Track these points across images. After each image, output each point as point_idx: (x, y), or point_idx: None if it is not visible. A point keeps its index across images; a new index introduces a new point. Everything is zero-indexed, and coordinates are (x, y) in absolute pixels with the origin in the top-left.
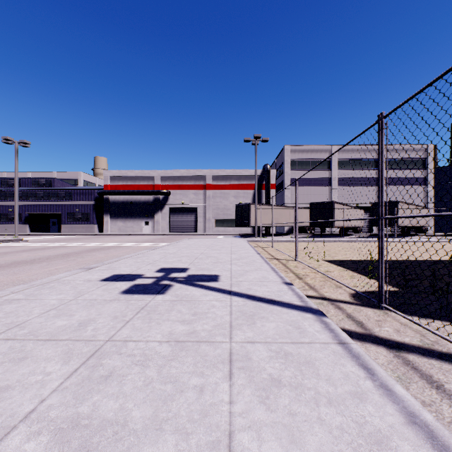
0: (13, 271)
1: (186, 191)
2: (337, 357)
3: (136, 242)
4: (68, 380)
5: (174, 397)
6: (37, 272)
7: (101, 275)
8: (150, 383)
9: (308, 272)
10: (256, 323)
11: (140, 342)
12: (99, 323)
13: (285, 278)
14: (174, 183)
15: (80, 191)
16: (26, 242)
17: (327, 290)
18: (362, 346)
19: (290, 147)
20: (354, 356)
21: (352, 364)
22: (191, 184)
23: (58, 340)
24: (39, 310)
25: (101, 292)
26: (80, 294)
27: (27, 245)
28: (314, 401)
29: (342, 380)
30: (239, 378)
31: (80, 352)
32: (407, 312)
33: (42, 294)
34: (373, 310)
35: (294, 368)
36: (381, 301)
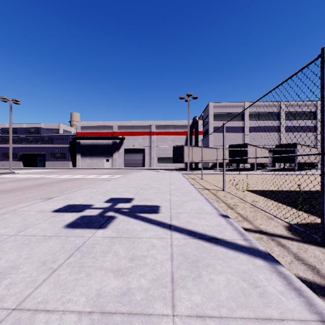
0: None
1: (136, 137)
2: None
3: (98, 174)
4: None
5: None
6: (9, 200)
7: (55, 206)
8: None
9: (237, 202)
10: (201, 275)
11: (54, 313)
12: (20, 274)
13: (220, 210)
14: (127, 131)
15: (59, 136)
16: (16, 174)
17: (260, 222)
18: None
19: (213, 104)
20: None
21: None
22: (140, 132)
23: None
24: None
25: (45, 226)
26: (25, 227)
27: (16, 177)
28: None
29: None
30: None
31: None
32: None
33: None
34: (318, 249)
35: None
36: None
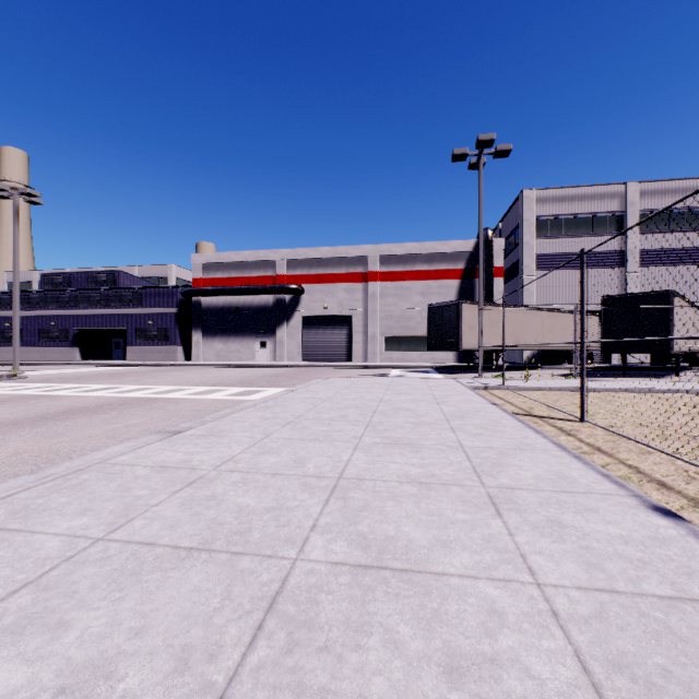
0: None
1: (331, 286)
2: None
3: (213, 385)
4: None
5: None
6: None
7: None
8: None
9: None
10: None
11: None
12: None
13: None
14: (309, 272)
15: (156, 290)
16: (8, 382)
17: None
18: None
19: (534, 194)
20: None
21: None
22: (341, 273)
23: None
24: None
25: None
26: None
27: None
28: None
29: None
30: None
31: None
32: None
33: None
34: None
35: None
36: None
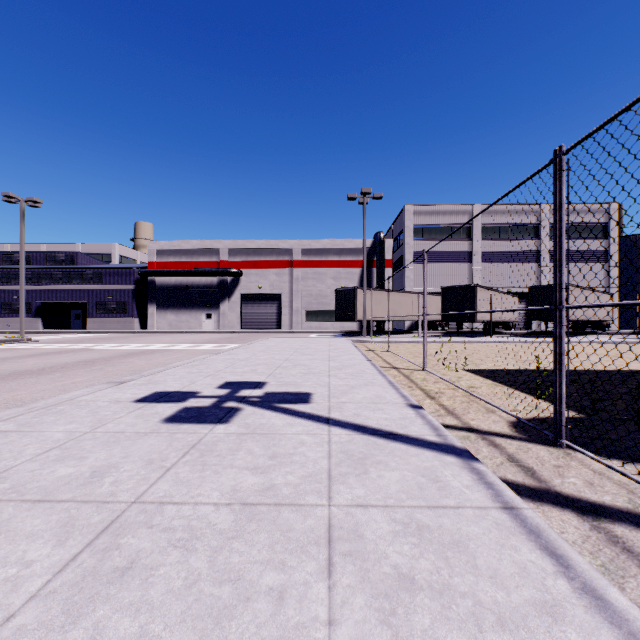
0: (10, 386)
1: (264, 271)
2: (504, 534)
3: (193, 343)
4: (59, 576)
5: (234, 612)
6: (44, 387)
7: (136, 393)
8: (196, 583)
9: (443, 388)
10: (368, 471)
11: (184, 505)
12: (123, 472)
13: (410, 398)
14: (247, 259)
15: (115, 270)
16: (36, 343)
17: (473, 416)
18: (538, 510)
19: (413, 208)
20: (532, 531)
21: (529, 547)
22: (272, 261)
23: (54, 501)
24: (35, 449)
25: (133, 420)
26: (101, 422)
27: (37, 347)
28: (474, 620)
29: (516, 578)
30: (345, 573)
31: (86, 522)
32: (600, 452)
33: (43, 423)
34: (547, 449)
35: (434, 554)
36: (559, 436)
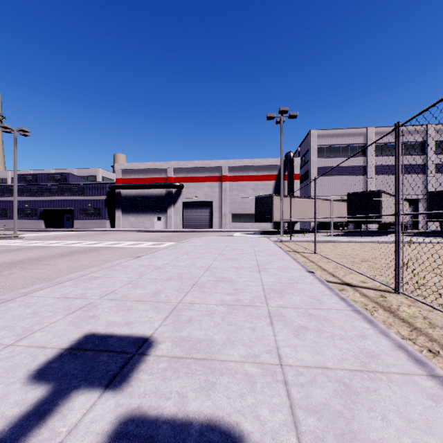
0: None
1: (200, 184)
2: None
3: (137, 241)
4: None
5: None
6: None
7: None
8: None
9: None
10: None
11: None
12: None
13: None
14: (187, 175)
15: (93, 185)
16: (17, 240)
17: None
18: None
19: (317, 132)
20: None
21: None
22: (206, 176)
23: None
24: None
25: None
26: None
27: (9, 244)
28: None
29: None
30: None
31: None
32: None
33: None
34: None
35: None
36: None
